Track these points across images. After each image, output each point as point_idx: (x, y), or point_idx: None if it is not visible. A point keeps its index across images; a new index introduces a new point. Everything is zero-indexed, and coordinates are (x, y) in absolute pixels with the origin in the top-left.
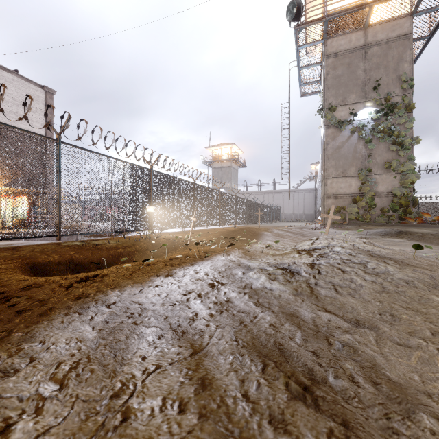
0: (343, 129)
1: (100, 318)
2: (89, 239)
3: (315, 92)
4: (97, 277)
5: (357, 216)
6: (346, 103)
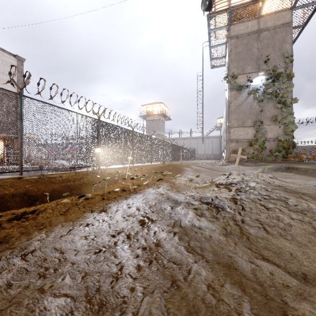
0: (243, 91)
1: (1, 281)
2: (51, 173)
3: (221, 65)
4: (33, 213)
5: (252, 155)
6: (245, 72)
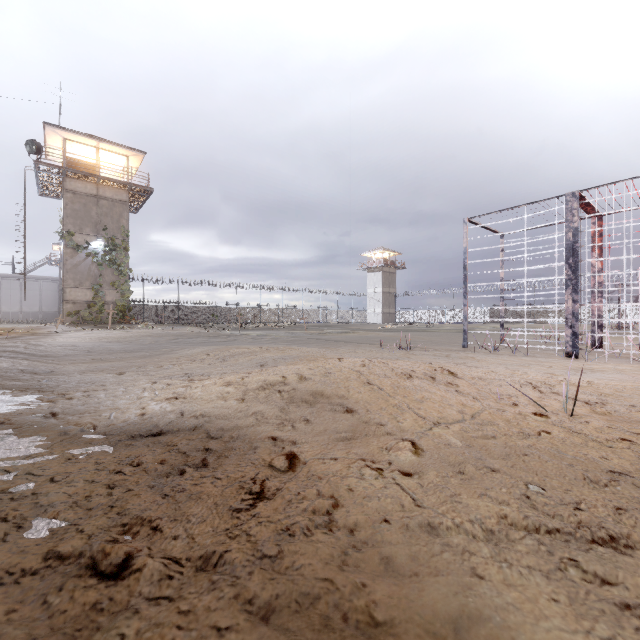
0: (81, 252)
1: None
2: None
3: (57, 198)
4: None
5: (91, 318)
6: (83, 233)
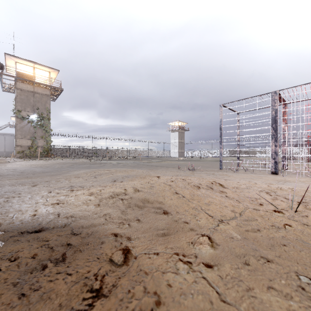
0: (25, 120)
1: None
2: None
3: (12, 92)
4: None
5: (30, 154)
6: (26, 110)
